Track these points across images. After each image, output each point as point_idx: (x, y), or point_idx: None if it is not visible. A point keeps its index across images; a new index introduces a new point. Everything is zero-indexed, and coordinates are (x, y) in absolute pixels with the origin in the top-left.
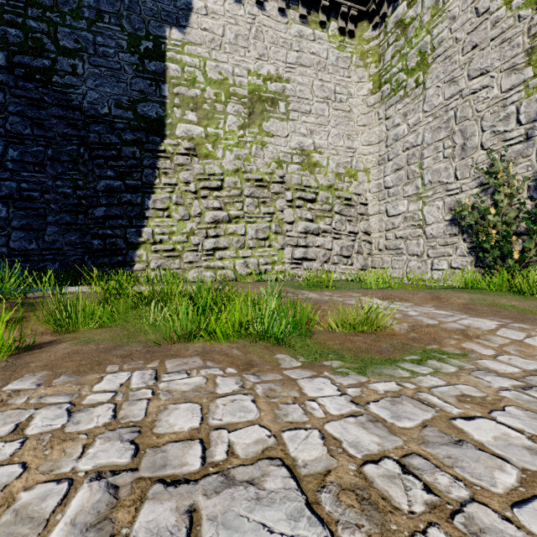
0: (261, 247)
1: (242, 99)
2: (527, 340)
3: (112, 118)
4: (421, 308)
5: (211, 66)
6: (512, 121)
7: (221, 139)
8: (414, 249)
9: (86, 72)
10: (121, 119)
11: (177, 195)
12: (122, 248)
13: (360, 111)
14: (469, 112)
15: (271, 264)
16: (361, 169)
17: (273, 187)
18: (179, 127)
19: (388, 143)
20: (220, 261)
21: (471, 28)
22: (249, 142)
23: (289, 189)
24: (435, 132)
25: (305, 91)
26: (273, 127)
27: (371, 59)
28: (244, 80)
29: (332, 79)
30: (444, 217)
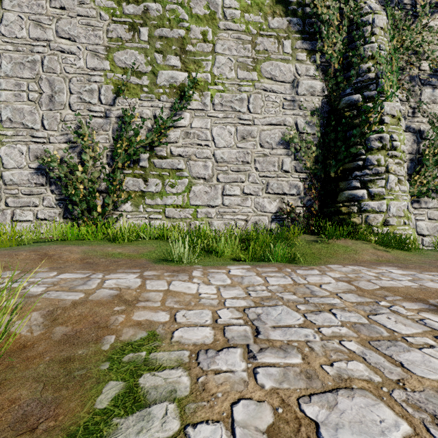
0: None
1: None
2: (171, 287)
3: None
4: (39, 276)
5: None
6: (95, 96)
7: None
8: None
9: None
10: None
11: None
12: None
13: None
14: (58, 67)
15: None
16: None
17: None
18: None
19: None
20: None
21: None
22: None
23: None
24: (17, 66)
25: None
26: None
27: None
28: None
29: None
30: (29, 164)
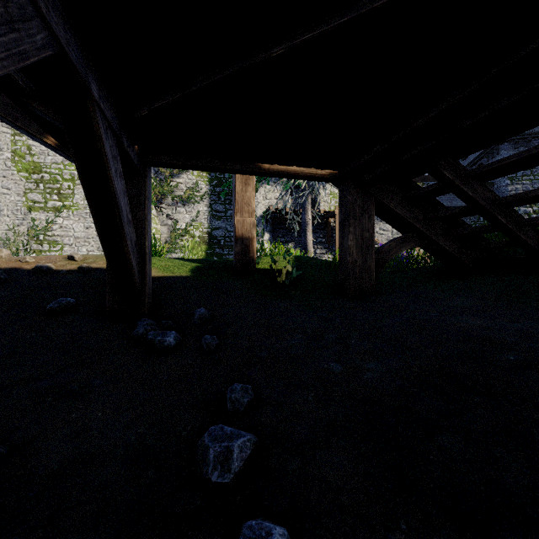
0: None
1: None
2: None
3: None
4: None
5: None
6: (19, 212)
7: None
8: None
9: None
10: None
11: None
12: None
13: None
14: (2, 200)
15: None
16: None
17: None
18: None
19: None
20: None
21: (3, 168)
22: None
23: None
24: None
25: None
26: None
27: None
28: None
29: None
30: None
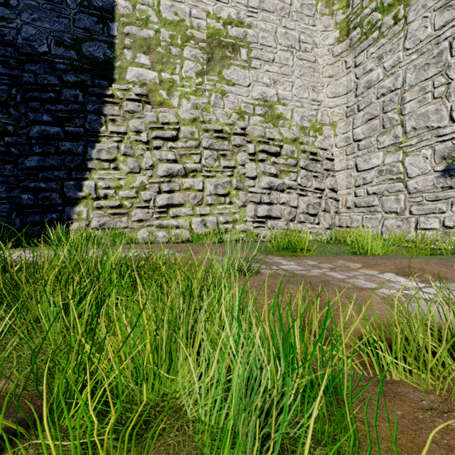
0: (220, 204)
1: (201, 43)
2: None
3: (52, 58)
4: None
5: (166, 6)
6: None
7: (176, 86)
8: (392, 206)
9: (20, 4)
10: (62, 59)
11: (126, 144)
12: (57, 204)
13: (325, 61)
14: None
15: (232, 223)
16: (326, 123)
17: (233, 139)
18: (130, 71)
19: (359, 92)
20: (174, 219)
21: None
22: (208, 90)
23: (251, 141)
24: (420, 71)
25: (268, 38)
26: (233, 75)
27: (337, 5)
28: (202, 22)
29: (297, 26)
30: (434, 168)
